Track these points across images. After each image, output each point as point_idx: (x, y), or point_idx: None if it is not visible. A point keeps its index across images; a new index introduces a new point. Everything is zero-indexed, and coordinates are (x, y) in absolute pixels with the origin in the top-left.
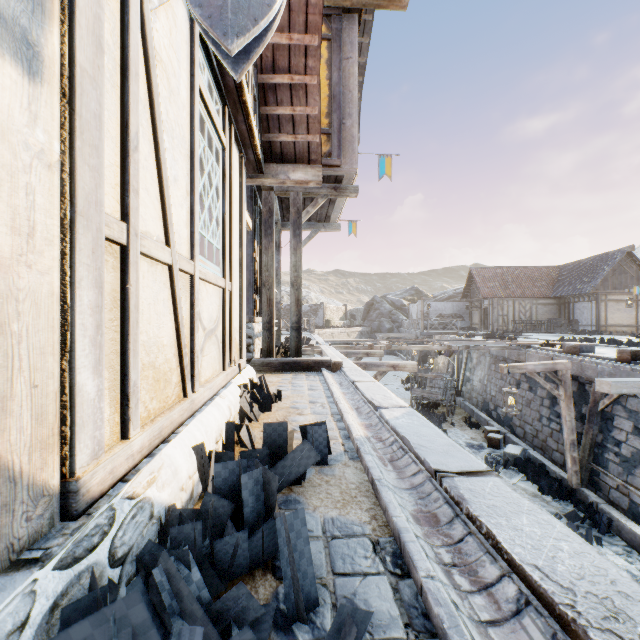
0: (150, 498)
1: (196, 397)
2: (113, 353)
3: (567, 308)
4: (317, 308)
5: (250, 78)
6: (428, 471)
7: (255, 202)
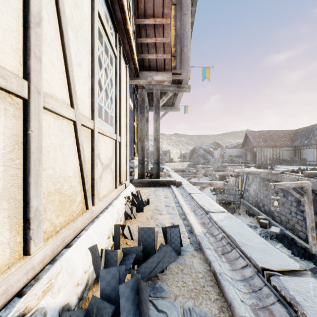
0: (43, 308)
1: (95, 208)
2: (14, 186)
3: (299, 152)
4: (166, 152)
5: (131, 17)
6: (254, 266)
7: (135, 95)
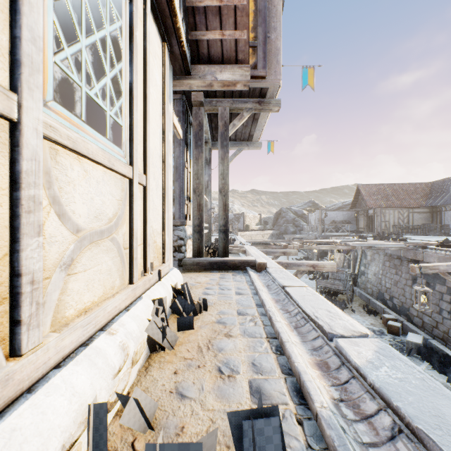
0: None
1: (21, 365)
2: None
3: (439, 215)
4: (239, 216)
5: None
6: None
7: (187, 119)
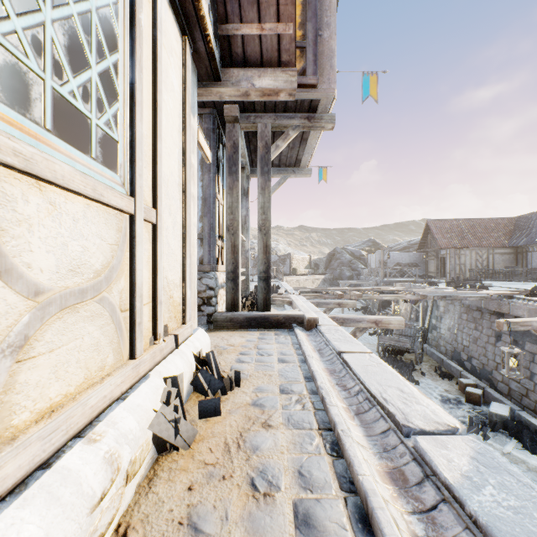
0: None
1: None
2: None
3: (525, 257)
4: (285, 258)
5: None
6: None
7: (219, 139)
